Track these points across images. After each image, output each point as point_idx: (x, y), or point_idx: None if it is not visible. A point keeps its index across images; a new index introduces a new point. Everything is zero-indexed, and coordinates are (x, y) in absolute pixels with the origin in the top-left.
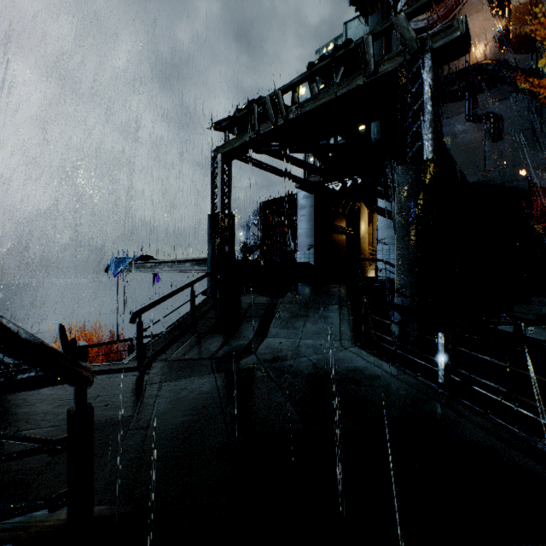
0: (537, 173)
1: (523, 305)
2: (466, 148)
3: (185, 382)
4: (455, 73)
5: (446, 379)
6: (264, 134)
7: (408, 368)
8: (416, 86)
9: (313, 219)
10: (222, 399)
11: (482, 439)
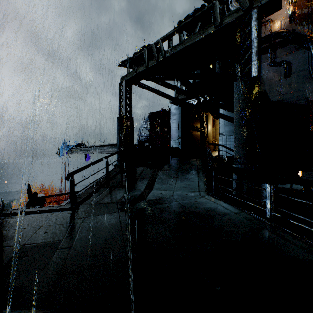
0: (312, 95)
1: (307, 172)
2: (269, 82)
3: (99, 217)
4: (263, 37)
5: (271, 215)
6: (151, 67)
7: (244, 208)
8: (247, 31)
9: (180, 121)
10: (122, 228)
11: (304, 257)
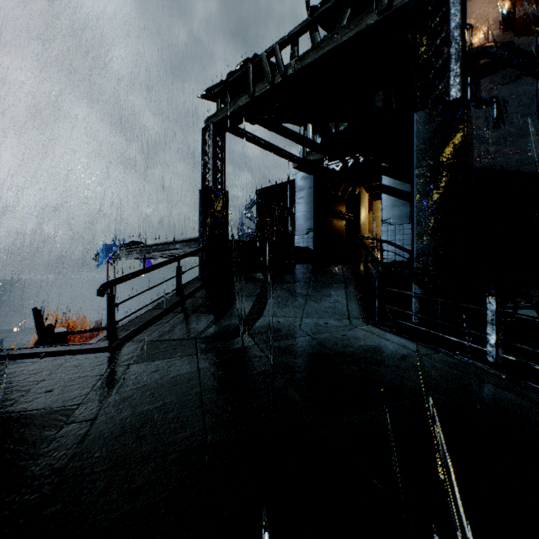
0: None
1: None
2: None
3: (159, 364)
4: None
5: (498, 357)
6: (259, 96)
7: (441, 346)
8: (440, 15)
9: (312, 201)
10: (202, 383)
11: None
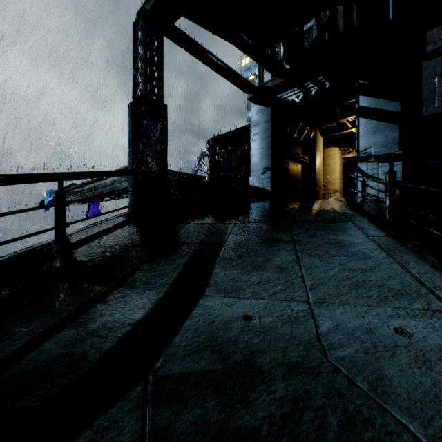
0: None
1: None
2: None
3: None
4: None
5: None
6: None
7: None
8: None
9: (269, 136)
10: None
11: None
